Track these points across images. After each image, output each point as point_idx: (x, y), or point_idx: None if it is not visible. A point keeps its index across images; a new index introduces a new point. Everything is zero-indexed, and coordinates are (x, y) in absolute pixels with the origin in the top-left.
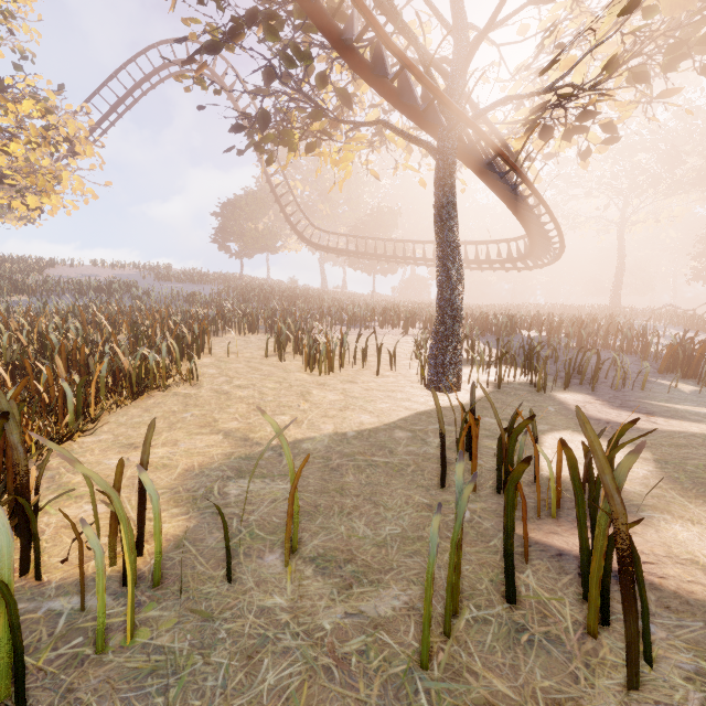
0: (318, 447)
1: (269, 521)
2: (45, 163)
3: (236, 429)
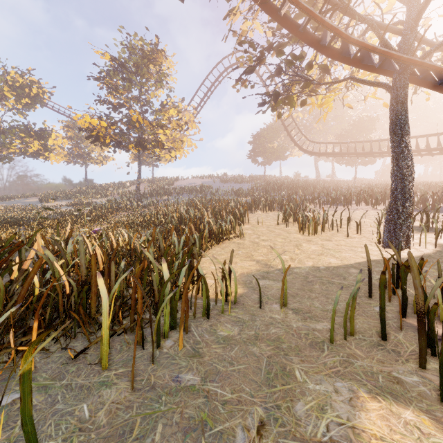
0: (302, 272)
1: (275, 295)
2: (177, 135)
3: (262, 260)
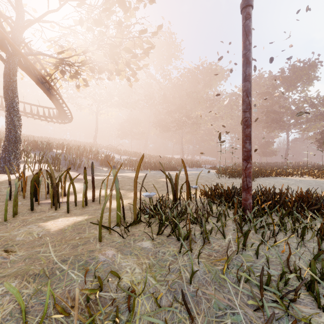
0: None
1: None
2: None
3: None
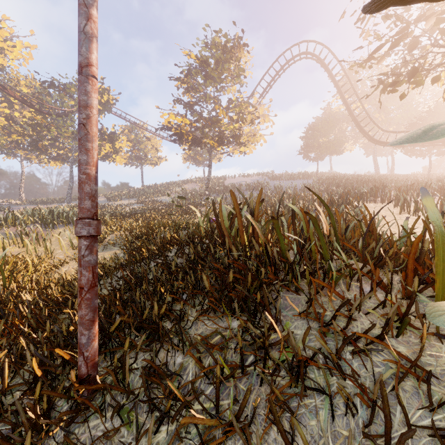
0: None
1: None
2: (246, 131)
3: None
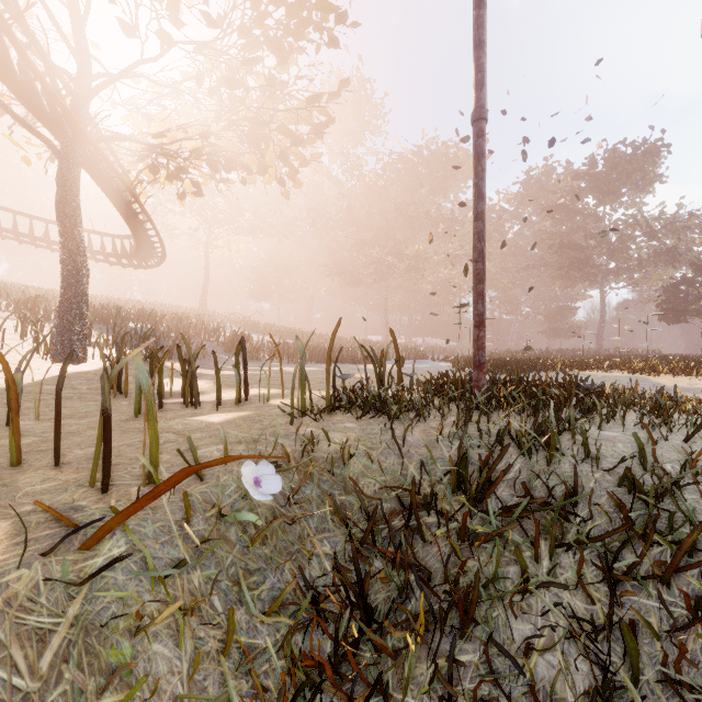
0: None
1: None
2: None
3: None
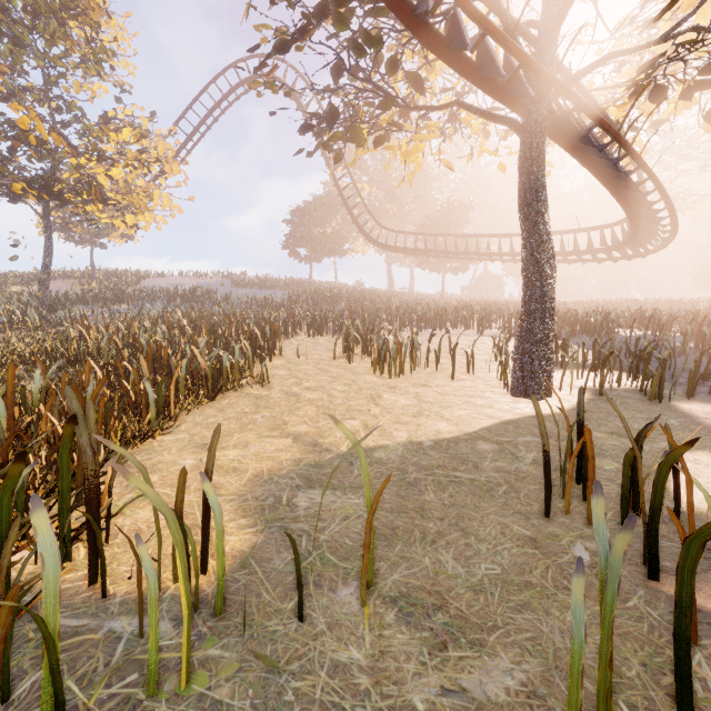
0: (391, 457)
1: (341, 543)
2: (140, 184)
3: (305, 433)
